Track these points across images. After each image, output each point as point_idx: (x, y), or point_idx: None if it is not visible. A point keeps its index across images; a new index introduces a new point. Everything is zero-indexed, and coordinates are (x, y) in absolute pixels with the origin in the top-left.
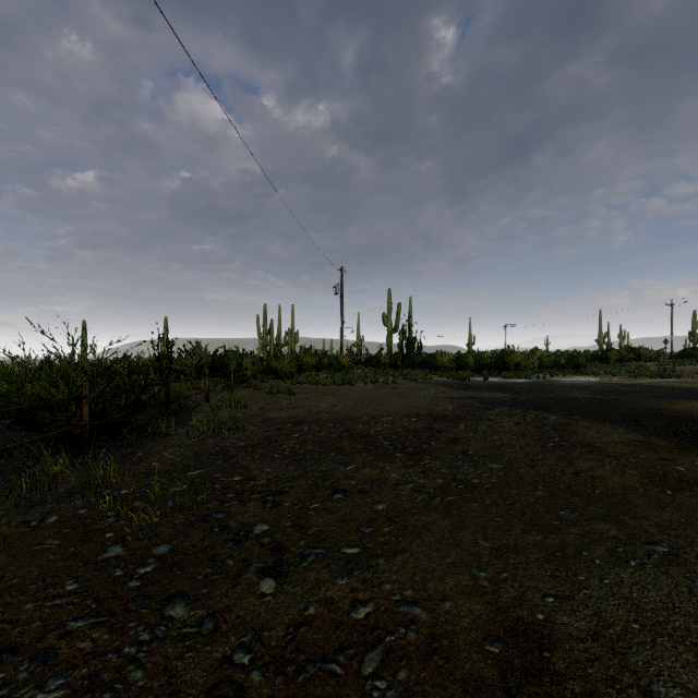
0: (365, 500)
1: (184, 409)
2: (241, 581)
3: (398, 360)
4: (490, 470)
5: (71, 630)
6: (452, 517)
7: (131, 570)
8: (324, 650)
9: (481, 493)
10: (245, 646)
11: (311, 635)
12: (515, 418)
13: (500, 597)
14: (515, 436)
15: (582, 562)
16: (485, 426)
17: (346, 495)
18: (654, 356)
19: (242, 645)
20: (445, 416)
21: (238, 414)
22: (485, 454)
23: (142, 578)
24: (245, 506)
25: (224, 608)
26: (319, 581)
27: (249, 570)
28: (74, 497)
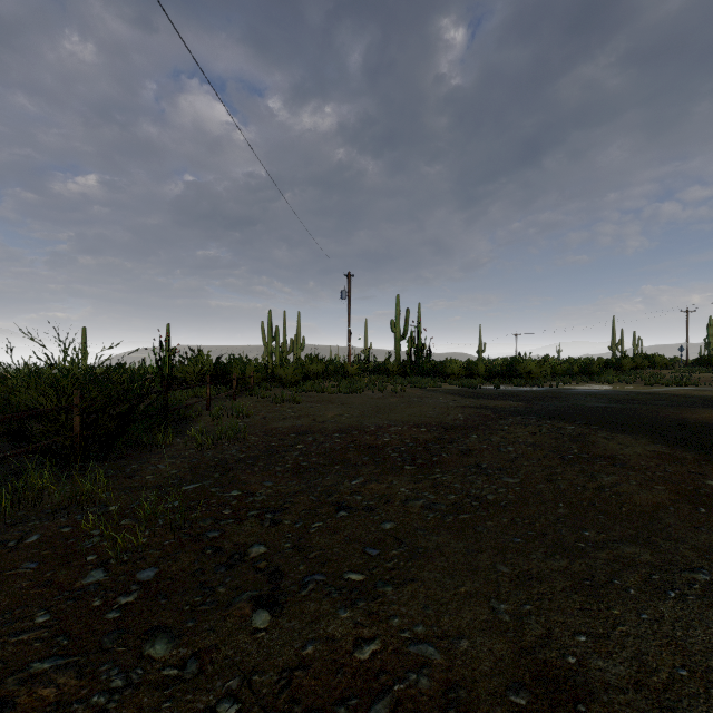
0: (372, 518)
1: (184, 418)
2: (232, 614)
3: (407, 368)
4: (506, 485)
5: (35, 674)
6: (466, 538)
7: (111, 600)
8: (322, 700)
9: (497, 511)
10: (232, 694)
11: (308, 681)
12: (530, 428)
13: (523, 634)
14: (531, 448)
15: (615, 592)
16: (499, 437)
17: (351, 513)
18: (670, 363)
19: (229, 692)
20: (456, 425)
21: (239, 424)
22: (500, 467)
23: (122, 609)
24: (242, 525)
25: (210, 646)
26: (319, 614)
27: (241, 601)
28: (59, 514)
